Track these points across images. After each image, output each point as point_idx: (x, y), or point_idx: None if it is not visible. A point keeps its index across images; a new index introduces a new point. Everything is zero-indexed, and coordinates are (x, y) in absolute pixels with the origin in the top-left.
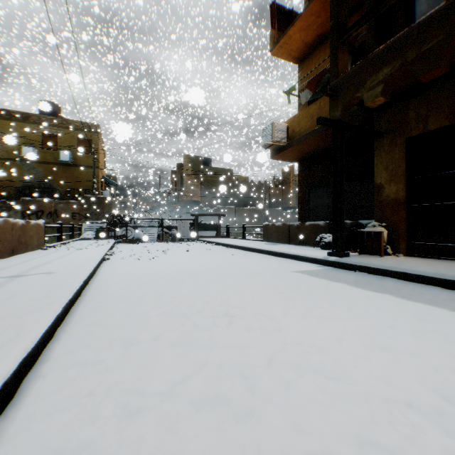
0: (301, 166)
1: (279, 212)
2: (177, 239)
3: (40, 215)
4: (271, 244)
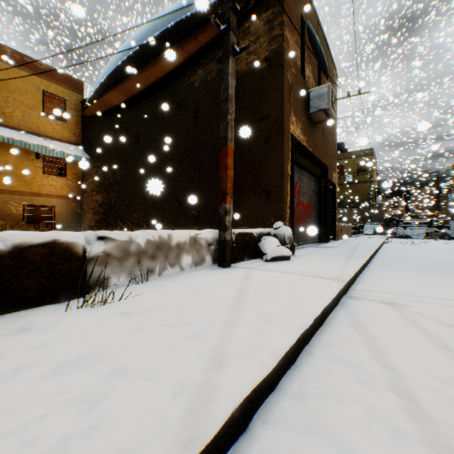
0: None
1: None
2: (445, 237)
3: None
4: None
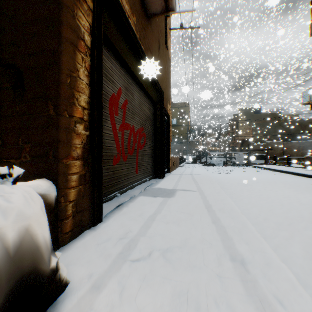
0: None
1: None
2: (235, 164)
3: None
4: (309, 170)
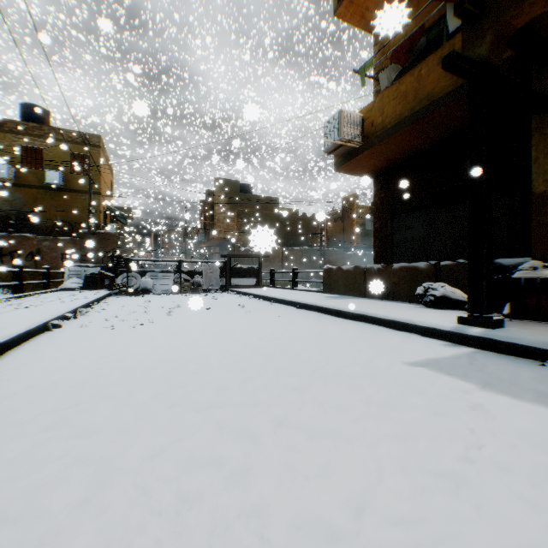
0: (379, 183)
1: (339, 254)
2: (200, 289)
3: (17, 257)
4: (338, 297)
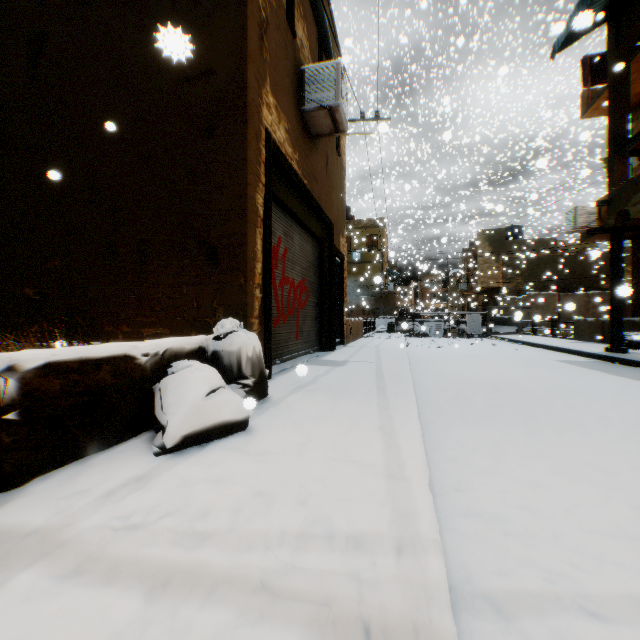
0: (633, 244)
1: None
2: (465, 334)
3: None
4: (575, 342)
